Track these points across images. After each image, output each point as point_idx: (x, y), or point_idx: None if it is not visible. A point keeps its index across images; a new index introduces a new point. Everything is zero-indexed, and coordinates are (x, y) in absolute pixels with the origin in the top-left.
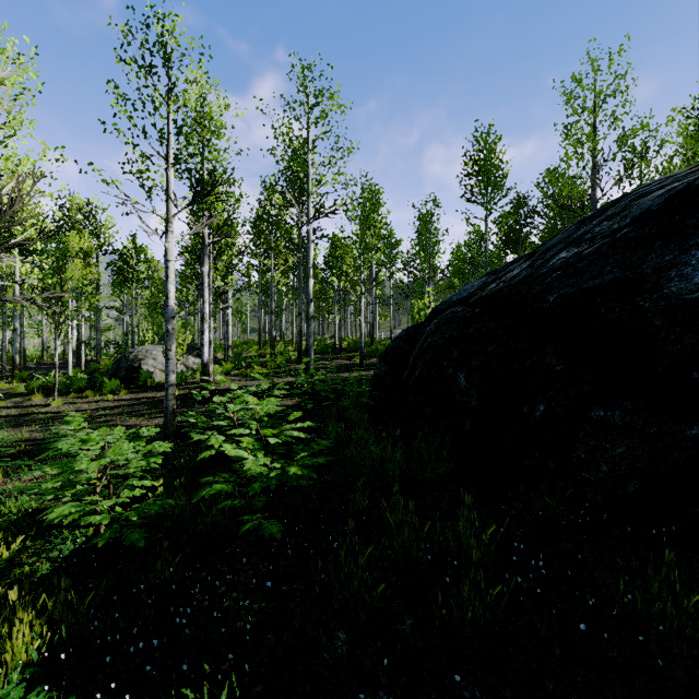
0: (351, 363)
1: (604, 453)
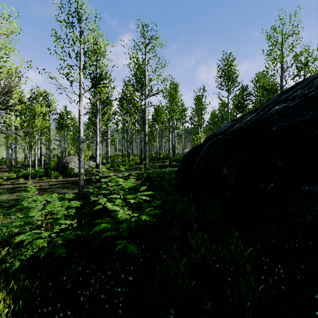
0: (164, 164)
1: (309, 209)
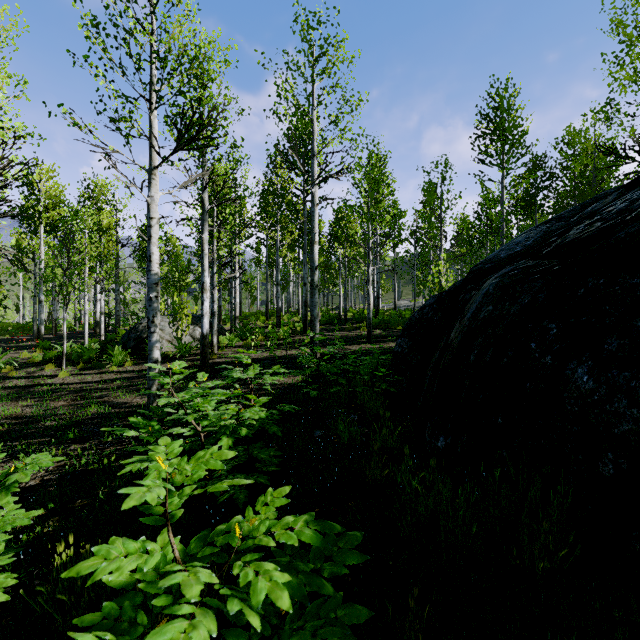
0: (357, 334)
1: None
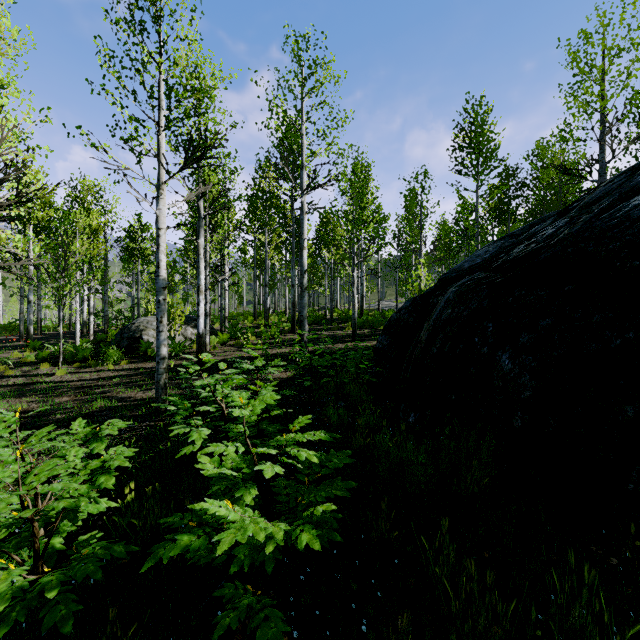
0: (343, 333)
1: None
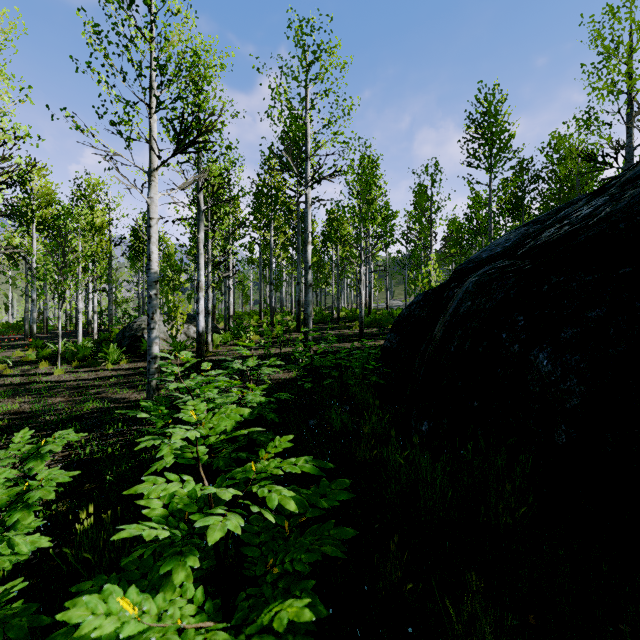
0: (349, 332)
1: None
